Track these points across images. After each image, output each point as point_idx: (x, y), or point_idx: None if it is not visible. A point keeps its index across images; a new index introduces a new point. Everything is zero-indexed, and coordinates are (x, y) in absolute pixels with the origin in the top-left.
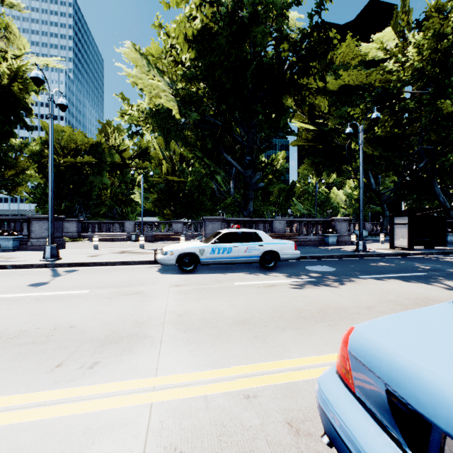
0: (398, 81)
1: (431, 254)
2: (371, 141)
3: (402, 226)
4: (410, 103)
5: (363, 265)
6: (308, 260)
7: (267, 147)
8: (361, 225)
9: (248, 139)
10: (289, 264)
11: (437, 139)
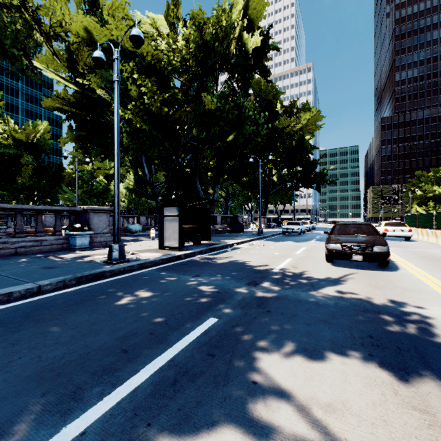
0: (169, 62)
1: (201, 253)
2: (142, 115)
3: (173, 219)
4: (179, 93)
5: (96, 311)
6: None
7: None
8: (117, 217)
9: None
10: None
11: (199, 139)
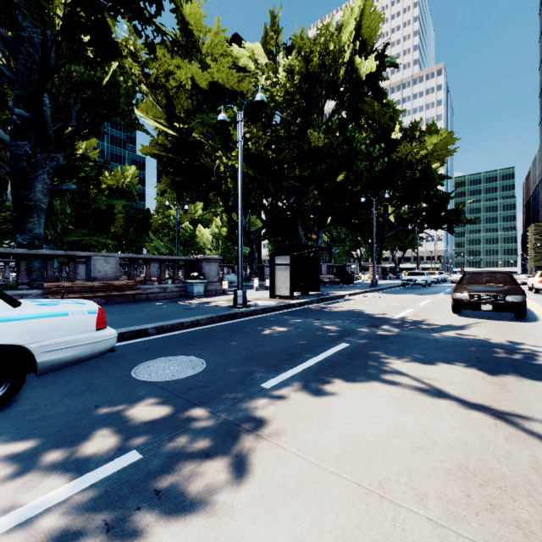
0: (271, 98)
1: (313, 302)
2: (246, 160)
3: (284, 268)
4: (280, 130)
5: (252, 336)
6: (150, 337)
7: (93, 133)
8: (240, 265)
9: (16, 66)
10: (90, 364)
11: (301, 178)
